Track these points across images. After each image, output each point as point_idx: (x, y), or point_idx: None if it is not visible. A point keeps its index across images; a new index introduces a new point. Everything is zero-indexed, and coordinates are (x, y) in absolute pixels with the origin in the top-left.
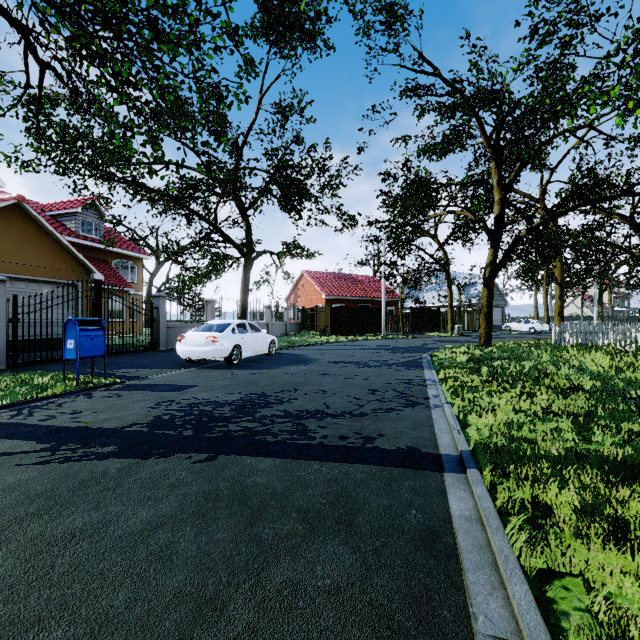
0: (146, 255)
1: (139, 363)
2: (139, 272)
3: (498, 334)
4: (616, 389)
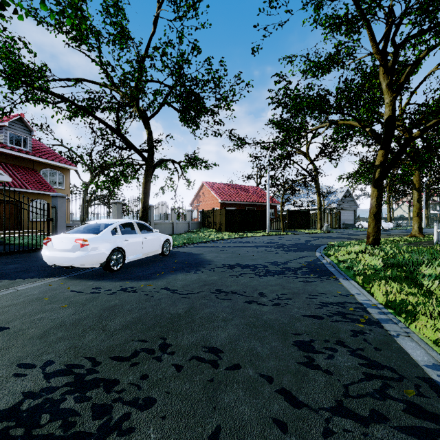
0: (72, 166)
1: None
2: (66, 180)
3: (356, 231)
4: None
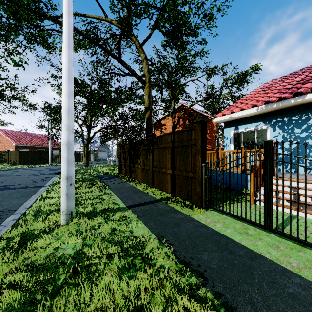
0: None
1: None
2: None
3: (103, 162)
4: (98, 173)
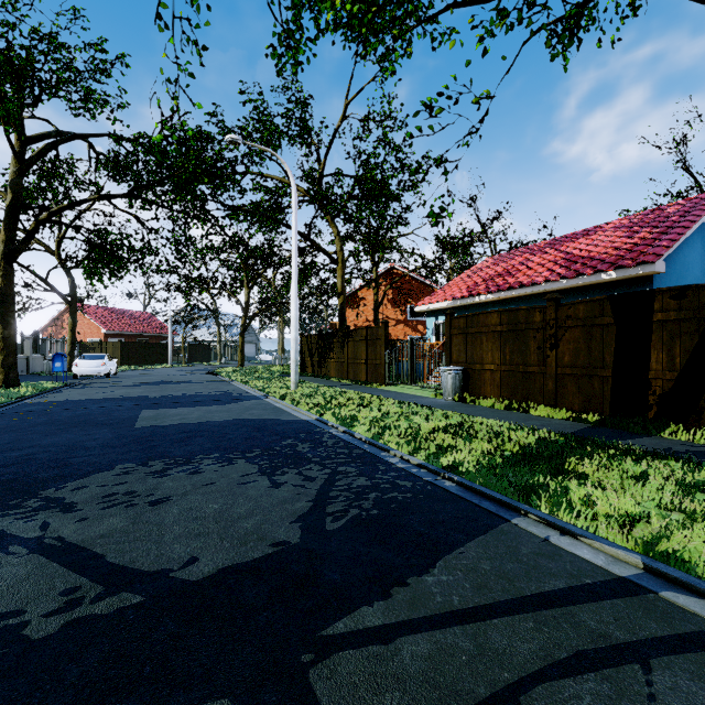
0: None
1: (43, 379)
2: None
3: (252, 363)
4: (273, 373)
